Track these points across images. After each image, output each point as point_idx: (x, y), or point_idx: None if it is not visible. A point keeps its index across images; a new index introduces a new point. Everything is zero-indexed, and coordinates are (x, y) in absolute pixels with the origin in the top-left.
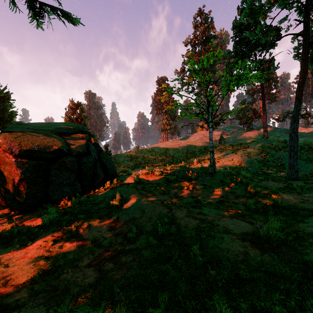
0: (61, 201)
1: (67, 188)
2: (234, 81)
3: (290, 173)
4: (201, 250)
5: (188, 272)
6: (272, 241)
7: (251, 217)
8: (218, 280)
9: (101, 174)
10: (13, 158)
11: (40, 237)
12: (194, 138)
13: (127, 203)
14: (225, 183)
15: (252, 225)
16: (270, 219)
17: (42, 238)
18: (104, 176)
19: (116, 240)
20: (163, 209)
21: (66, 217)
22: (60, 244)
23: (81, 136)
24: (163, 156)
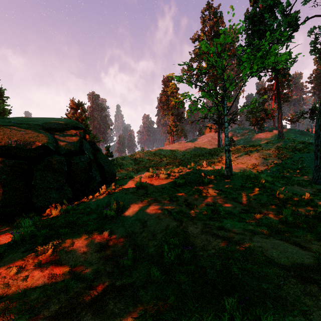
0: (47, 209)
1: (54, 193)
2: (258, 62)
3: (316, 176)
4: (240, 304)
5: None
6: None
7: (293, 234)
8: None
9: (98, 177)
10: None
11: (4, 260)
12: (202, 140)
13: (125, 213)
14: (245, 187)
15: (303, 249)
16: None
17: (5, 263)
18: (101, 180)
19: (105, 267)
20: (170, 222)
21: (44, 231)
22: (27, 273)
23: (74, 132)
24: (169, 159)
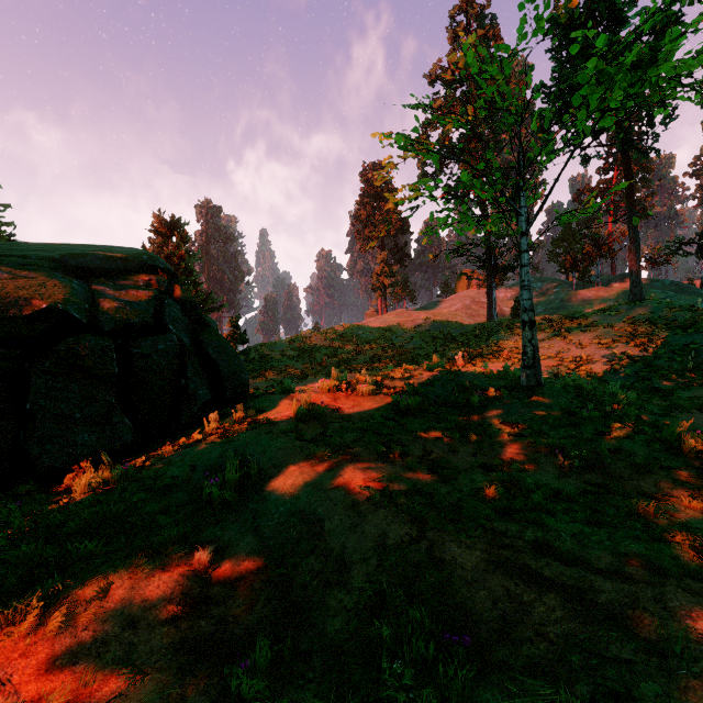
0: (67, 472)
1: (85, 431)
2: (622, 83)
3: None
4: None
5: None
6: None
7: None
8: None
9: (202, 390)
10: None
11: None
12: (450, 307)
13: (263, 491)
14: (580, 418)
15: None
16: None
17: None
18: (211, 397)
19: (184, 690)
20: (390, 523)
21: (27, 548)
22: None
23: (145, 279)
24: (376, 347)
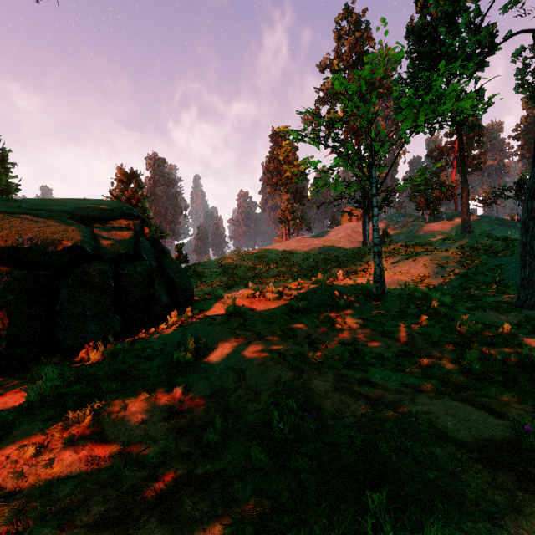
0: (81, 349)
1: (92, 323)
2: (427, 109)
3: (524, 295)
4: (391, 503)
5: None
6: None
7: (482, 392)
8: None
9: (164, 297)
10: None
11: (14, 434)
12: (336, 235)
13: (209, 357)
14: (406, 314)
15: (496, 416)
16: None
17: (16, 438)
18: (169, 301)
19: (178, 446)
20: (283, 371)
21: (77, 387)
22: (51, 455)
23: (126, 223)
24: (281, 265)
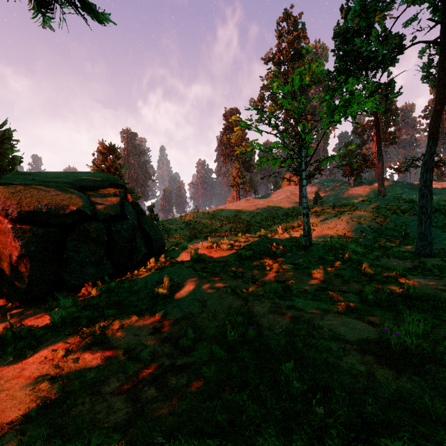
0: (82, 287)
1: (91, 268)
2: (340, 109)
3: (420, 246)
4: (297, 369)
5: (277, 407)
6: (411, 355)
7: (370, 313)
8: (330, 426)
9: (143, 247)
10: (9, 224)
11: (47, 344)
12: (278, 197)
13: (180, 291)
14: (326, 261)
15: (374, 326)
16: (407, 319)
17: (48, 346)
18: (147, 251)
19: (162, 349)
20: (234, 301)
21: (87, 313)
22: (76, 356)
23: (113, 191)
24: (233, 222)
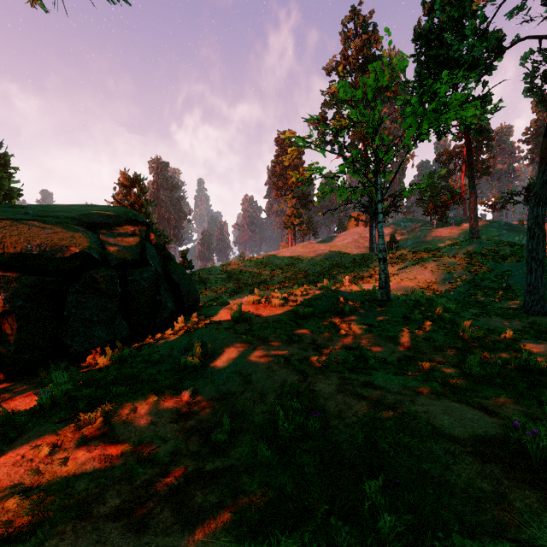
0: (88, 355)
1: (99, 329)
2: (431, 117)
3: (529, 301)
4: (386, 489)
5: None
6: None
7: (480, 394)
8: None
9: (170, 303)
10: None
11: (28, 435)
12: (343, 240)
13: (216, 361)
14: (410, 320)
15: (491, 415)
16: None
17: (30, 439)
18: (175, 307)
19: (187, 445)
20: (288, 375)
21: (87, 391)
22: (66, 454)
23: (132, 229)
24: (287, 271)
